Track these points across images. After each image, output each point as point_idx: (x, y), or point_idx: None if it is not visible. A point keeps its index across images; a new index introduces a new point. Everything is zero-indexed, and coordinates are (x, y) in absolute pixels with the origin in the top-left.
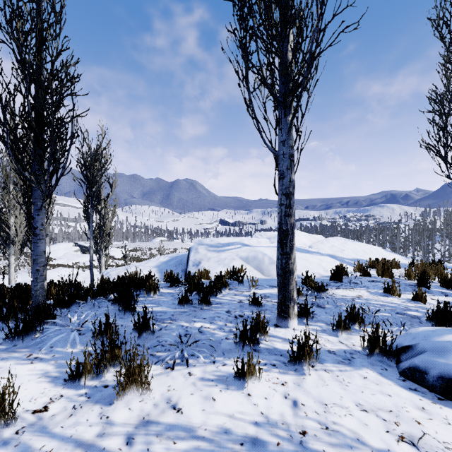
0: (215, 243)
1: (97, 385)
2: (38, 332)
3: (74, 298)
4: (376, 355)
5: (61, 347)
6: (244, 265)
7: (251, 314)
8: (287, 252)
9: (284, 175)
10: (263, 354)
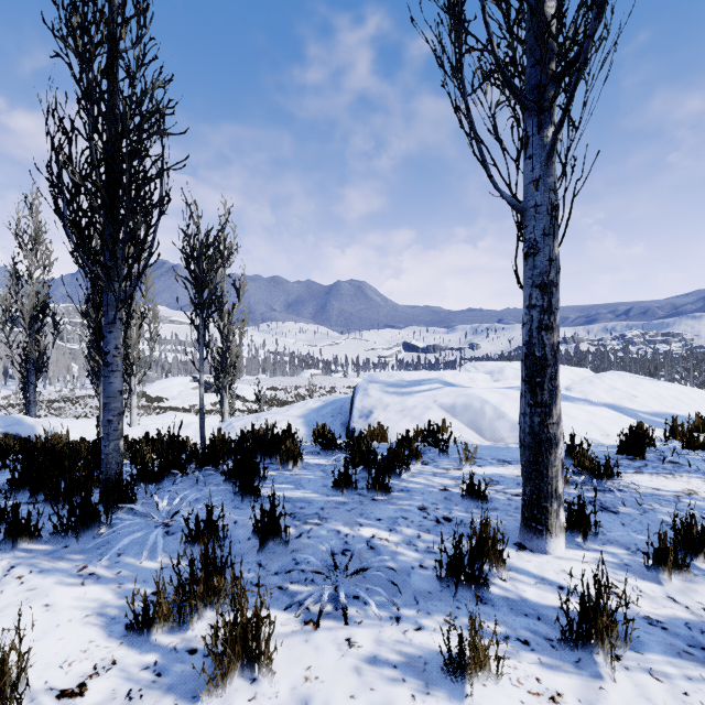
0: (397, 380)
1: (177, 645)
2: (104, 525)
3: (169, 466)
4: None
5: (134, 556)
6: (448, 419)
7: (466, 517)
8: (544, 401)
9: (537, 248)
10: (499, 612)
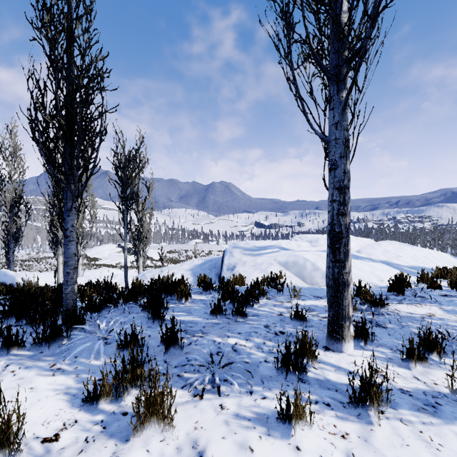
0: (251, 246)
1: (115, 410)
2: (65, 338)
3: (105, 302)
4: None
5: (86, 357)
6: (283, 271)
7: (293, 331)
8: (341, 259)
9: (336, 165)
10: (313, 387)
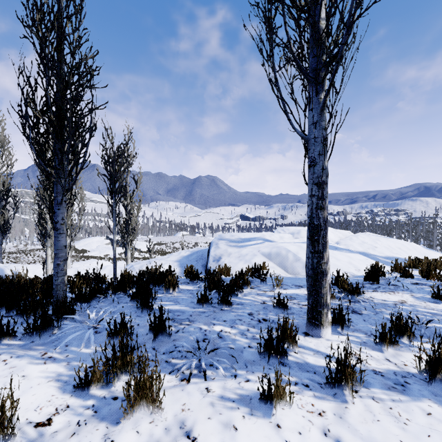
0: (236, 238)
1: (106, 395)
2: (56, 328)
3: (95, 292)
4: (438, 382)
5: (76, 346)
6: (266, 261)
7: (276, 318)
8: (319, 250)
9: (315, 162)
10: (293, 370)
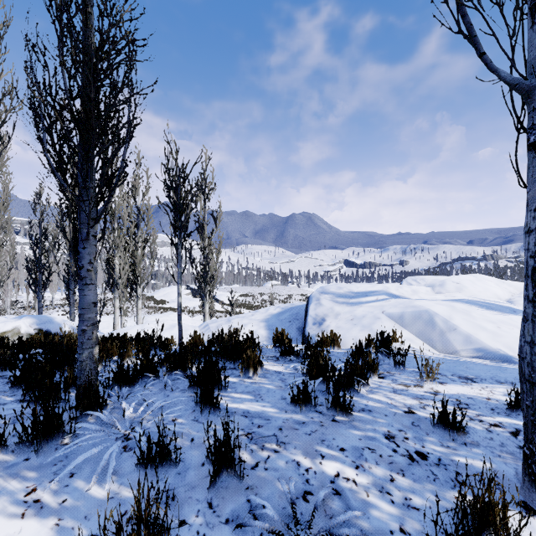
0: (345, 291)
1: None
2: (68, 435)
3: (143, 370)
4: None
5: (86, 477)
6: (397, 329)
7: (443, 453)
8: None
9: None
10: None
